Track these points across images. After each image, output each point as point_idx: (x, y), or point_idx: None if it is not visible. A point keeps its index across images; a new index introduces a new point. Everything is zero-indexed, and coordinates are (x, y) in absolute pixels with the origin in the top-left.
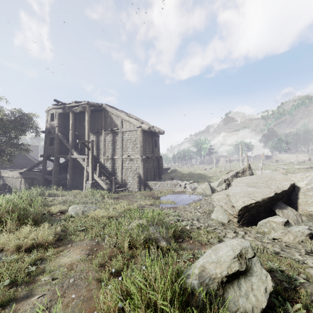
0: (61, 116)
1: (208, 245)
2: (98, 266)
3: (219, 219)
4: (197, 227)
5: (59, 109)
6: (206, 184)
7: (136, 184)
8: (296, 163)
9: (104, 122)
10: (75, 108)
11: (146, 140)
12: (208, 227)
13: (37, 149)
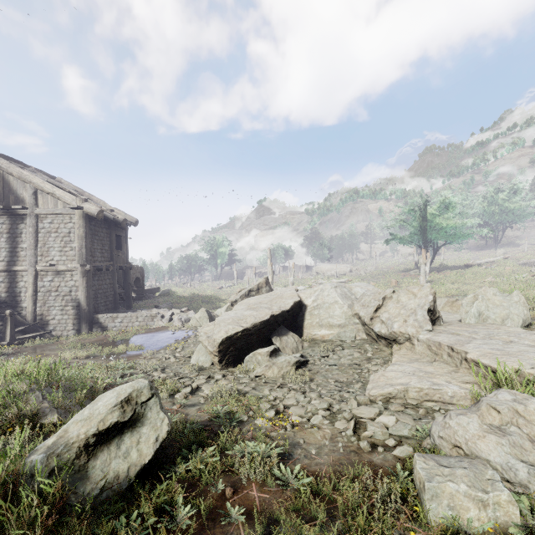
0: None
1: None
2: None
3: (200, 362)
4: (150, 380)
5: None
6: (202, 311)
7: (70, 322)
8: (336, 275)
9: None
10: None
11: (96, 234)
12: (173, 377)
13: None
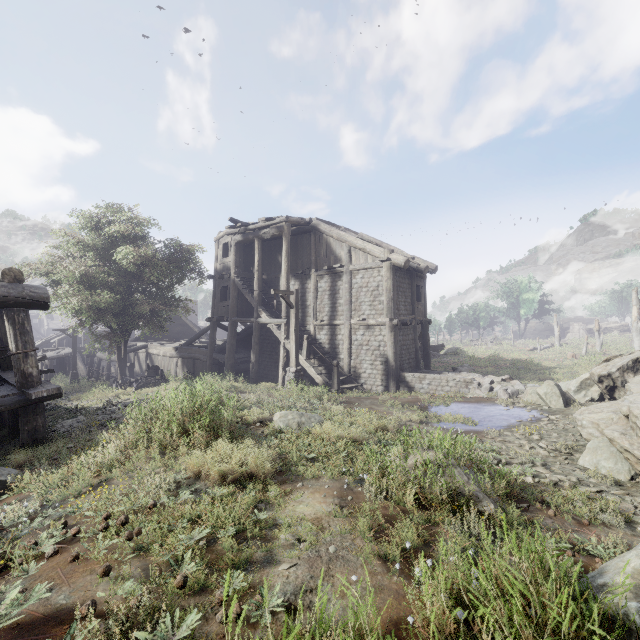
0: (240, 248)
1: (598, 527)
2: (368, 531)
3: (604, 470)
4: (552, 481)
5: (237, 235)
6: (548, 384)
7: (378, 377)
8: None
9: (315, 254)
10: (264, 232)
11: (400, 286)
12: (578, 484)
13: (195, 308)
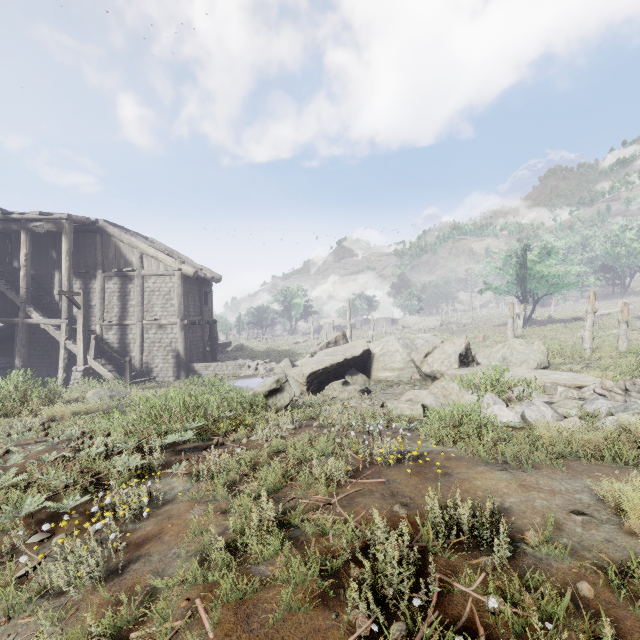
0: None
1: None
2: None
3: None
4: None
5: None
6: (286, 360)
7: (170, 370)
8: (423, 330)
9: (103, 255)
10: (36, 224)
11: (190, 292)
12: None
13: None
